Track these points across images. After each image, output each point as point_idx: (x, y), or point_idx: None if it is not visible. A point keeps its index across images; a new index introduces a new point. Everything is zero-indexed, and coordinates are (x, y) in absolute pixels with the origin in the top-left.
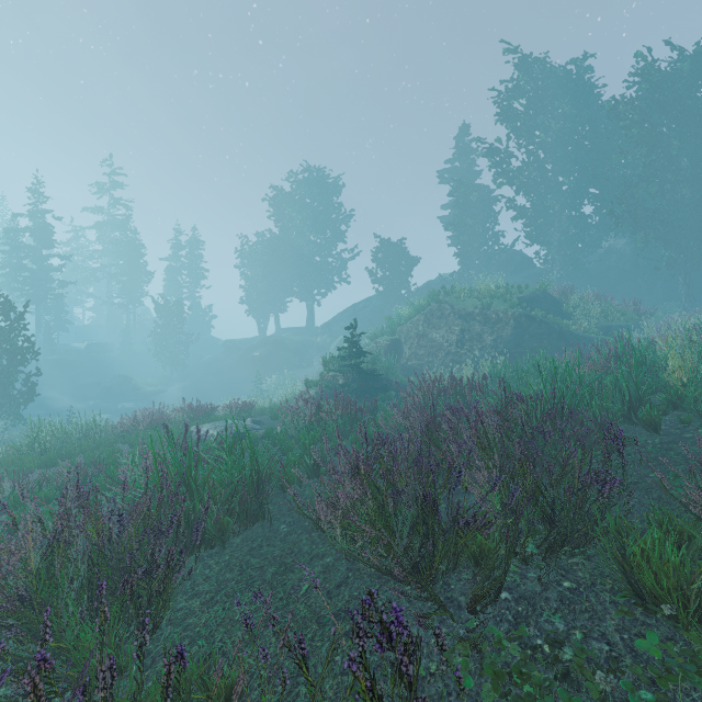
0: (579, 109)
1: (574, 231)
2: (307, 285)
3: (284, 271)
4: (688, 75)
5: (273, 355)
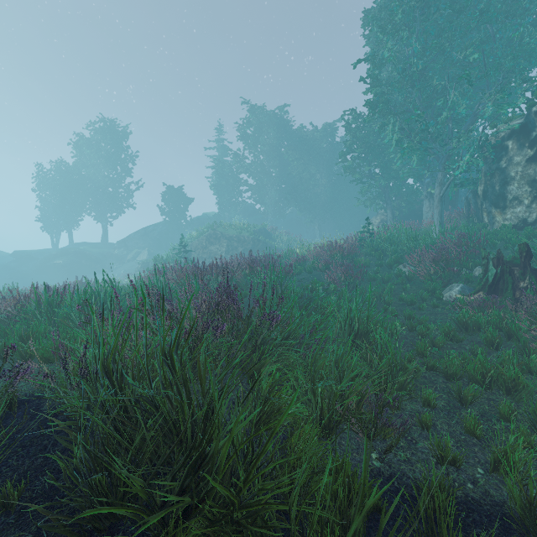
0: (280, 136)
1: (277, 198)
2: (102, 210)
3: (78, 196)
4: (319, 138)
5: (76, 263)
